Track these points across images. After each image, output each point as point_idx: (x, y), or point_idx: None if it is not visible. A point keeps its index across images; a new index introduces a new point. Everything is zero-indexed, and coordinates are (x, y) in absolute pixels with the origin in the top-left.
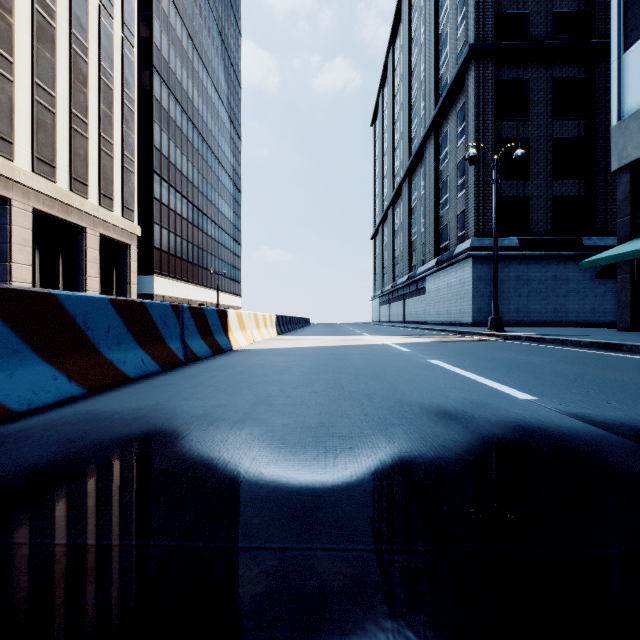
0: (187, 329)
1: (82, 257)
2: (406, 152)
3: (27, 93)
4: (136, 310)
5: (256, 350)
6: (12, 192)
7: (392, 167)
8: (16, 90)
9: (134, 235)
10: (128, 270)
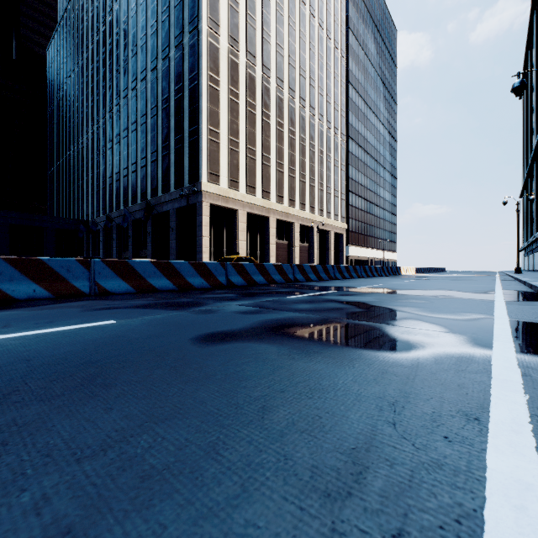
0: (395, 270)
1: (329, 243)
2: (534, 141)
3: (317, 187)
4: (391, 268)
5: (407, 275)
6: (314, 224)
7: (529, 145)
8: (315, 188)
9: (344, 229)
10: (342, 246)
